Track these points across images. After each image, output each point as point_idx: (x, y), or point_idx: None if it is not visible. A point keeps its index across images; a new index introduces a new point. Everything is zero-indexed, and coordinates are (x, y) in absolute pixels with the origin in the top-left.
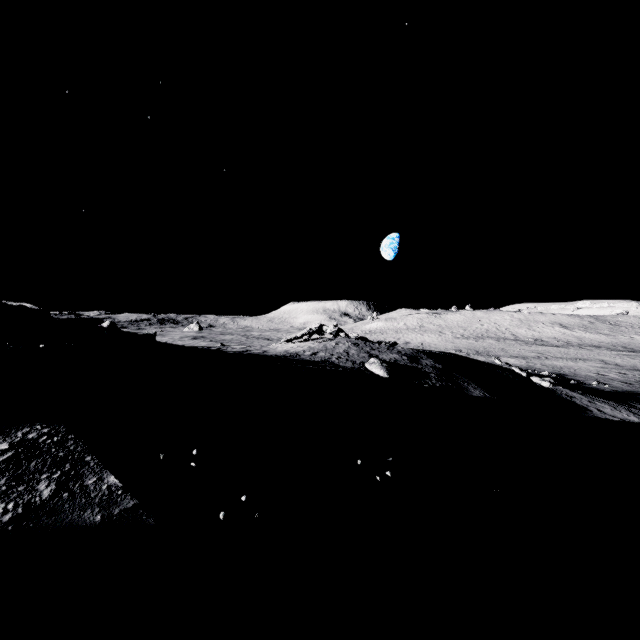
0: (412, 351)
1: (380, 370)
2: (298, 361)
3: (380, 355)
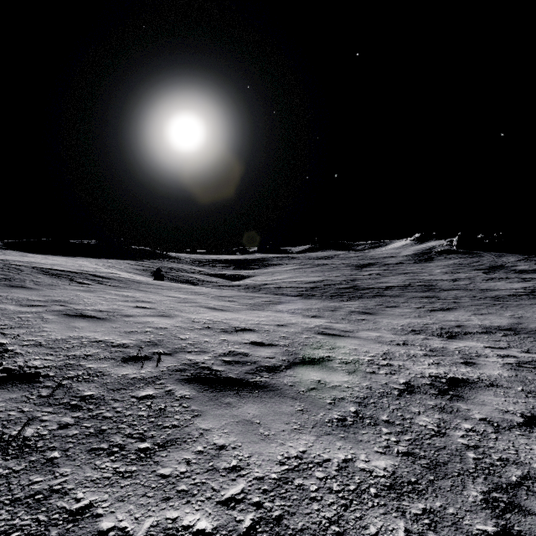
0: None
1: None
2: None
3: None
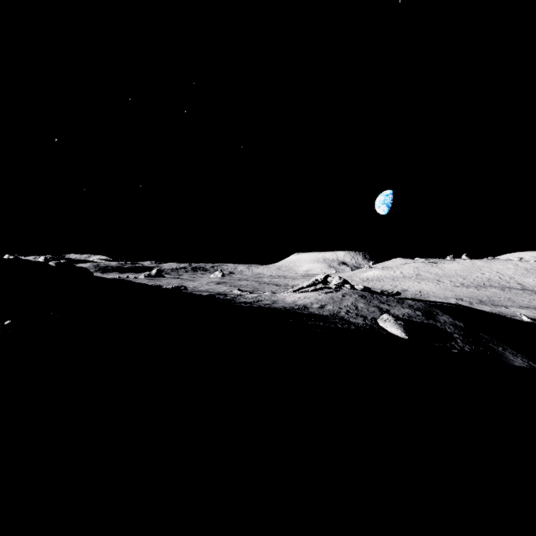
0: (424, 305)
1: (396, 329)
2: (307, 316)
3: (391, 310)
